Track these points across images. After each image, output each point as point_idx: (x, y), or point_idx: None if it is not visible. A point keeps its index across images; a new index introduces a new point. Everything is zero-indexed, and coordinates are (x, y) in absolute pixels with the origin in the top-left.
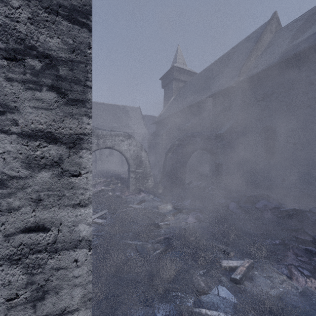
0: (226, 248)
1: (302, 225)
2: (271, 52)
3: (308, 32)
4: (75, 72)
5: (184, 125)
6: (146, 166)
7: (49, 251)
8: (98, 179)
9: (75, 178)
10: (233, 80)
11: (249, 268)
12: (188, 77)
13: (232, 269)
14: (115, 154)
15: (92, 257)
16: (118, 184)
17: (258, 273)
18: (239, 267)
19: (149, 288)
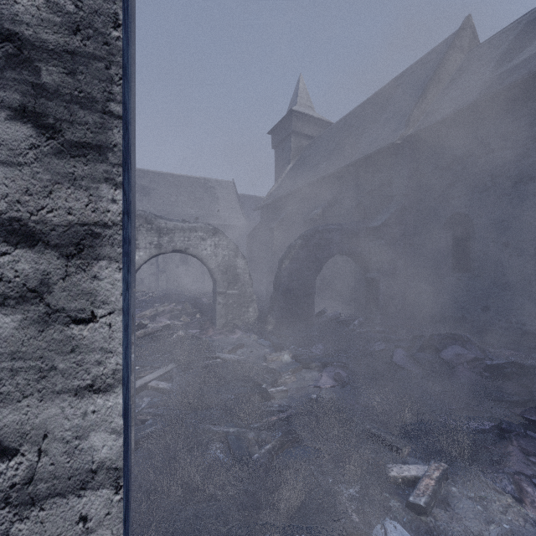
0: (395, 439)
1: (530, 393)
2: (463, 84)
3: (530, 49)
4: (80, 79)
5: (310, 211)
6: (245, 283)
7: (16, 502)
8: (161, 306)
9: (82, 327)
10: (396, 134)
11: (441, 482)
12: (317, 129)
13: (409, 483)
14: (192, 262)
15: (122, 507)
16: (196, 315)
17: (458, 491)
18: (422, 480)
19: (251, 530)
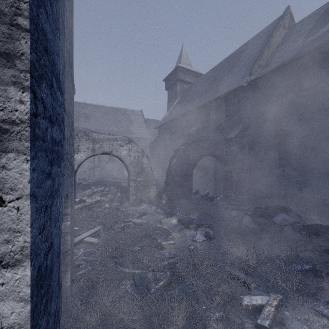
0: (246, 277)
1: None
2: (285, 48)
3: (328, 25)
4: None
5: (189, 129)
6: (148, 173)
7: None
8: (95, 188)
9: None
10: (243, 80)
11: (278, 308)
12: (193, 78)
13: (256, 309)
14: (116, 160)
15: None
16: (117, 193)
17: (289, 314)
18: (266, 307)
19: None
